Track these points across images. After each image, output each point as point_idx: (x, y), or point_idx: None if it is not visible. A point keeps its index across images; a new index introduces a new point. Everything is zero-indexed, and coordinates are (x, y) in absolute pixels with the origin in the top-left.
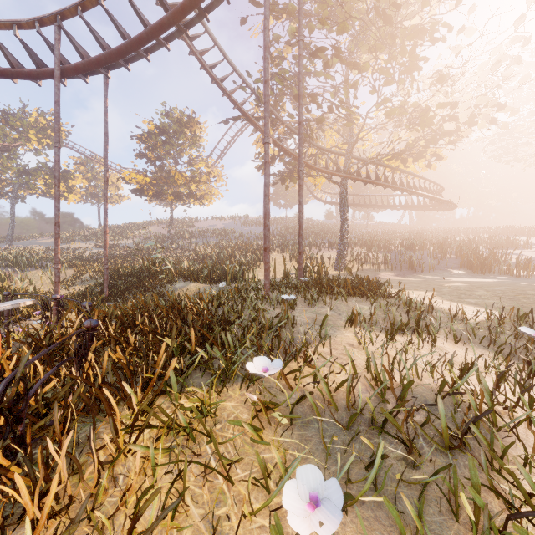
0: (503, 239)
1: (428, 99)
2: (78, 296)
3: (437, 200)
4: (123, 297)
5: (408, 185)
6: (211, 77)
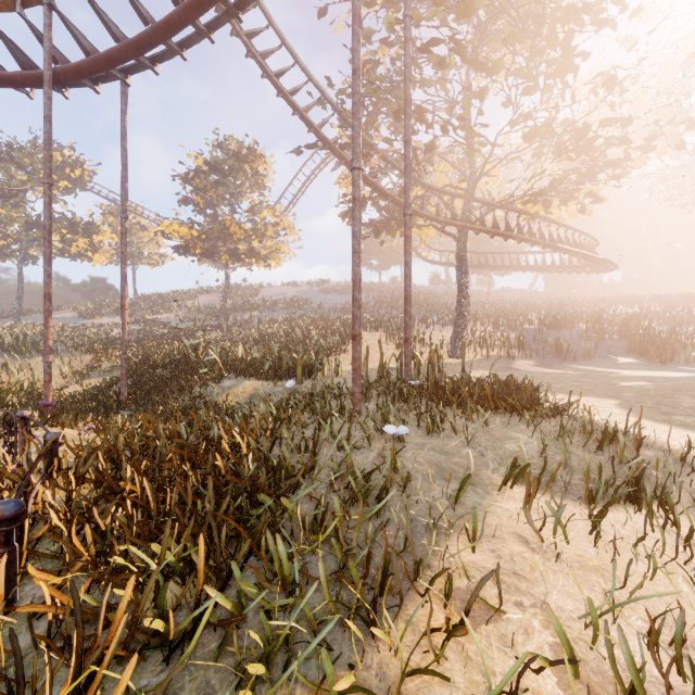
0: (684, 312)
1: (583, 115)
2: (89, 396)
3: (591, 258)
4: (148, 400)
5: (550, 237)
6: (277, 89)
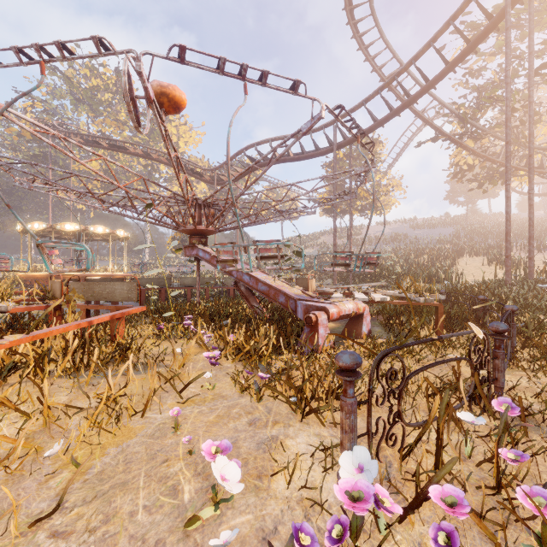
0: None
1: None
2: None
3: None
4: None
5: None
6: (412, 111)
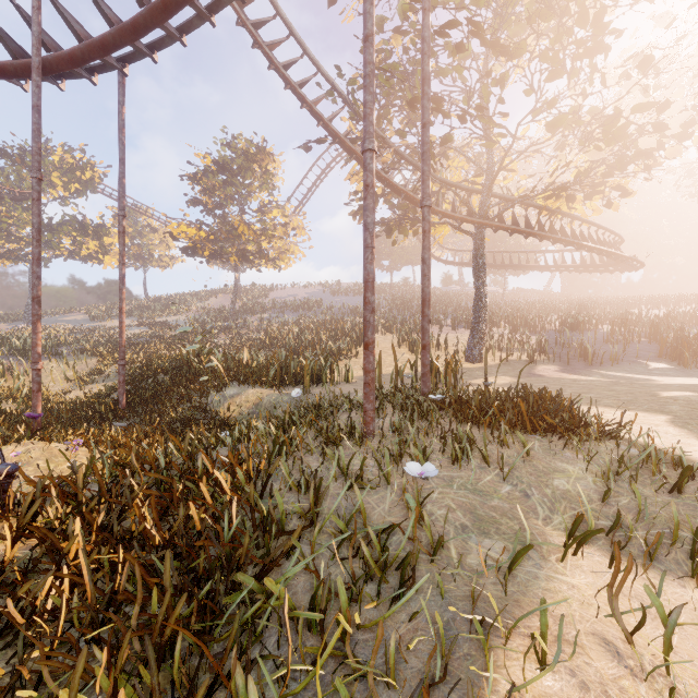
0: None
1: (612, 102)
2: (88, 404)
3: (616, 256)
4: (147, 409)
5: (573, 235)
6: (284, 81)
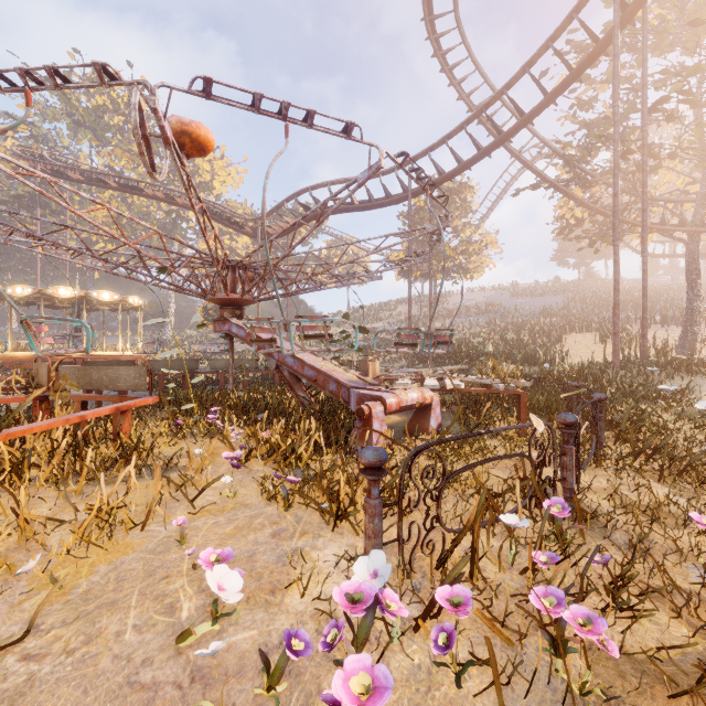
0: None
1: None
2: None
3: None
4: None
5: None
6: (507, 150)
